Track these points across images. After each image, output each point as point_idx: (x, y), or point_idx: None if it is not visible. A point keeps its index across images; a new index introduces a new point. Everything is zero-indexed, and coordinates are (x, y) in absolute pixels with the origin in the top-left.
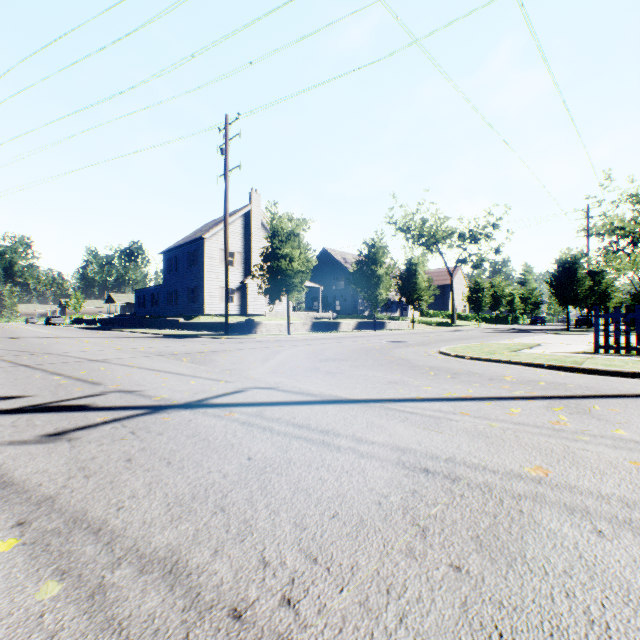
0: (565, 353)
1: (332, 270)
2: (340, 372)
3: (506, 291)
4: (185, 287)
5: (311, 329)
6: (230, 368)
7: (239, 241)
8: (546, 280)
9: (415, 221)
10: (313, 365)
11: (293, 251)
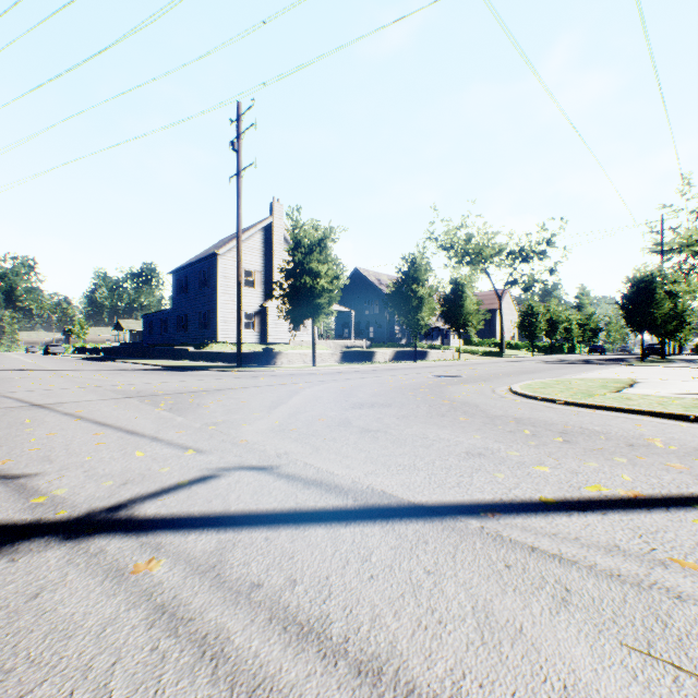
0: (691, 395)
1: (365, 293)
2: (383, 429)
3: (563, 316)
4: (197, 311)
5: (341, 360)
6: (218, 421)
7: (258, 258)
8: (617, 302)
9: (459, 237)
10: (342, 415)
11: (319, 266)
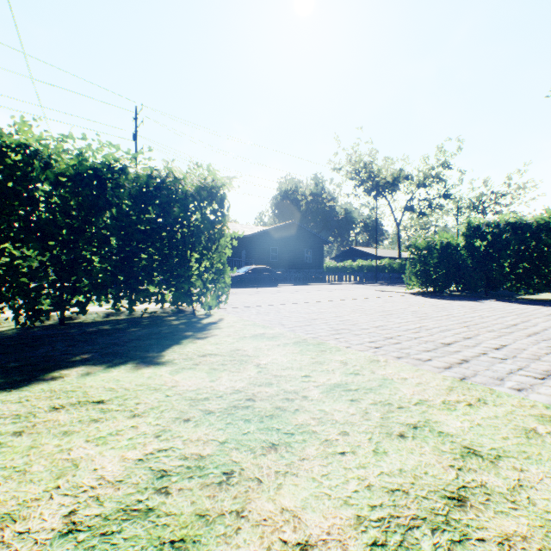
0: None
1: None
2: None
3: None
4: None
5: None
6: None
7: None
8: None
9: None
10: None
11: None
